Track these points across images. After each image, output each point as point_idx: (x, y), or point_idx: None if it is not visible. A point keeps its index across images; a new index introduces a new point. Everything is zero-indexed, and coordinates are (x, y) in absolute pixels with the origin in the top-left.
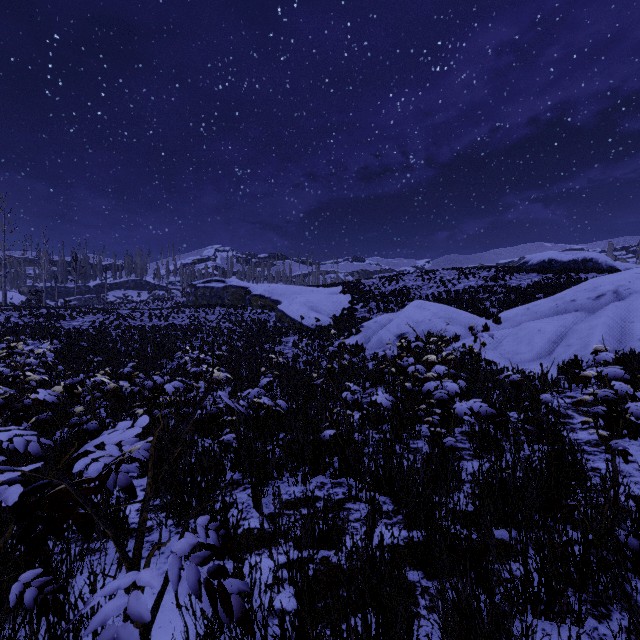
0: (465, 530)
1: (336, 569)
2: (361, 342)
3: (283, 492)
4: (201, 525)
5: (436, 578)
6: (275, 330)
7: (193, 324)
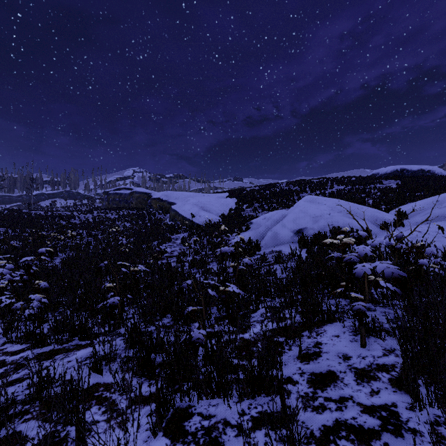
0: None
1: None
2: (253, 239)
3: None
4: None
5: None
6: (167, 227)
7: (94, 222)
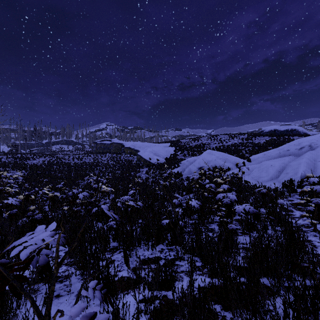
0: (243, 278)
1: (171, 303)
2: (180, 171)
3: (141, 254)
4: (91, 288)
5: (229, 309)
6: (136, 165)
7: (95, 162)
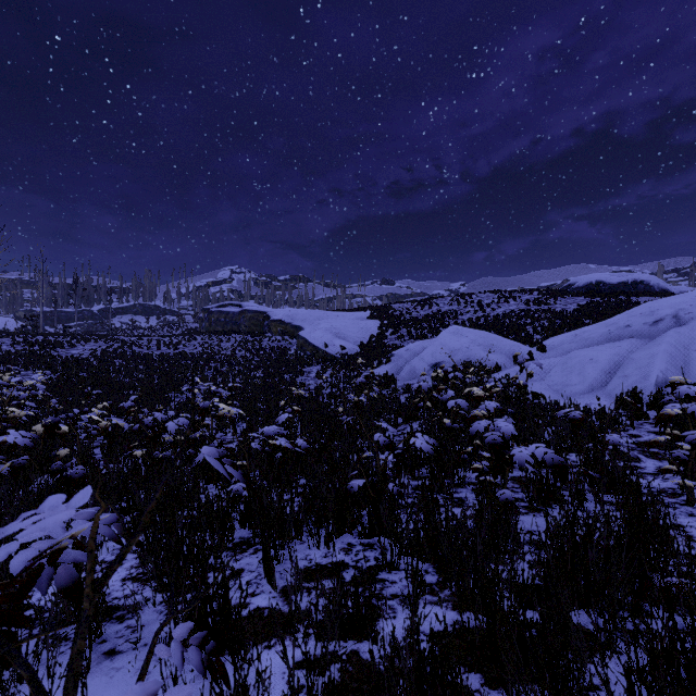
0: (531, 612)
1: (369, 670)
2: (391, 372)
3: (302, 557)
4: (177, 640)
5: (500, 685)
6: (296, 359)
7: (206, 352)
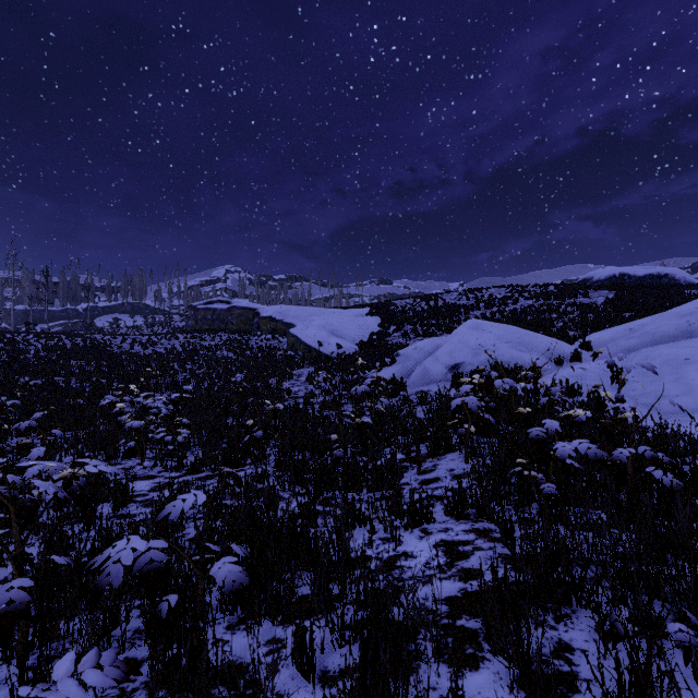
0: None
1: None
2: (399, 376)
3: None
4: None
5: None
6: (285, 360)
7: (184, 352)
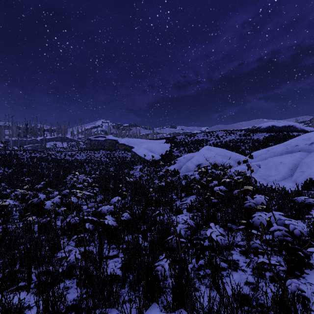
0: None
1: None
2: (177, 168)
3: None
4: None
5: None
6: (130, 162)
7: (87, 159)
